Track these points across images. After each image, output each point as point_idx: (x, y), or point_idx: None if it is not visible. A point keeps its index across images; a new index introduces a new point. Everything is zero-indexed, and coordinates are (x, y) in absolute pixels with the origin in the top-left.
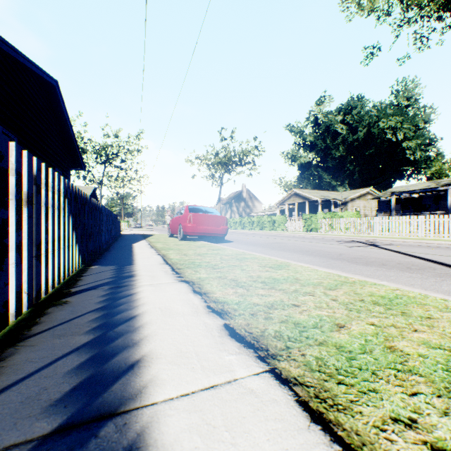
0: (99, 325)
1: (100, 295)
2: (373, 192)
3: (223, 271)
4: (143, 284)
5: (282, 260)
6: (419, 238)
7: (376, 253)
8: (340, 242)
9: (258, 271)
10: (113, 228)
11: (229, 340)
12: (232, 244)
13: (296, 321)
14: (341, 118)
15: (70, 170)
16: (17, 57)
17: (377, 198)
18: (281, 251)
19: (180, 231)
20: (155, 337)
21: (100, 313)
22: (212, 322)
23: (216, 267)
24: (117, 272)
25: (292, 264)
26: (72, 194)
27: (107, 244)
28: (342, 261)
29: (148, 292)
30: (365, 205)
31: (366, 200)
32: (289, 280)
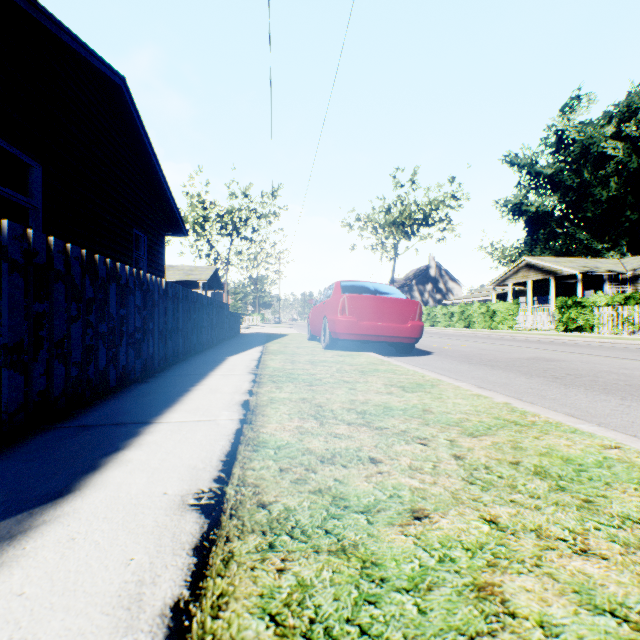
0: None
1: None
2: None
3: None
4: None
5: None
6: None
7: None
8: None
9: None
10: (206, 325)
11: None
12: (434, 361)
13: None
14: (613, 130)
15: (163, 235)
16: None
17: None
18: (604, 394)
19: (324, 331)
20: None
21: None
22: None
23: None
24: None
25: None
26: None
27: (177, 356)
28: None
29: None
30: None
31: None
32: None
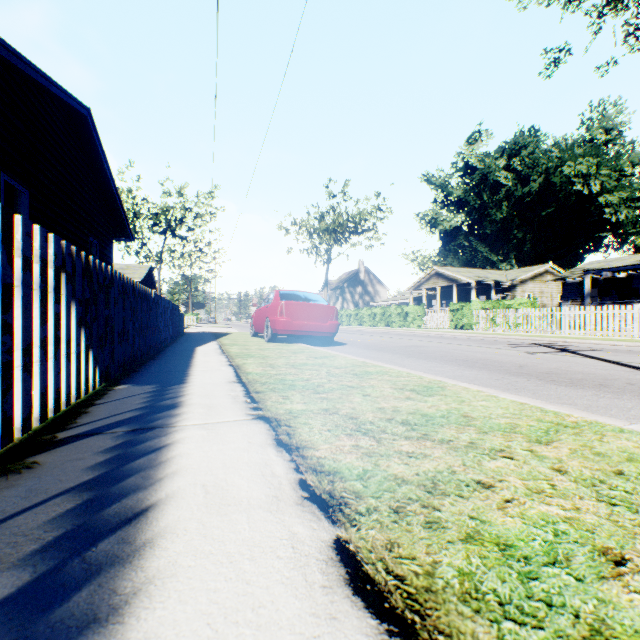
0: (61, 535)
1: (102, 449)
2: (555, 271)
3: (332, 398)
4: (189, 423)
5: (429, 377)
6: (637, 340)
7: (580, 364)
8: (511, 345)
9: (394, 399)
10: (169, 324)
11: (348, 603)
12: (345, 349)
13: (500, 538)
14: (504, 163)
15: (111, 240)
16: (25, 69)
17: (561, 279)
18: (423, 359)
19: (266, 328)
20: (169, 587)
21: (79, 499)
22: (308, 533)
23: (320, 389)
24: (153, 397)
25: (449, 385)
26: (77, 266)
27: (157, 347)
28: (528, 379)
29: (192, 443)
30: (542, 290)
31: (543, 282)
32: (453, 418)
